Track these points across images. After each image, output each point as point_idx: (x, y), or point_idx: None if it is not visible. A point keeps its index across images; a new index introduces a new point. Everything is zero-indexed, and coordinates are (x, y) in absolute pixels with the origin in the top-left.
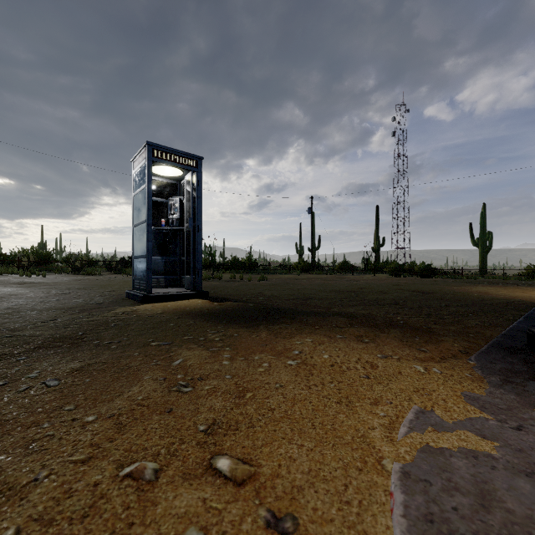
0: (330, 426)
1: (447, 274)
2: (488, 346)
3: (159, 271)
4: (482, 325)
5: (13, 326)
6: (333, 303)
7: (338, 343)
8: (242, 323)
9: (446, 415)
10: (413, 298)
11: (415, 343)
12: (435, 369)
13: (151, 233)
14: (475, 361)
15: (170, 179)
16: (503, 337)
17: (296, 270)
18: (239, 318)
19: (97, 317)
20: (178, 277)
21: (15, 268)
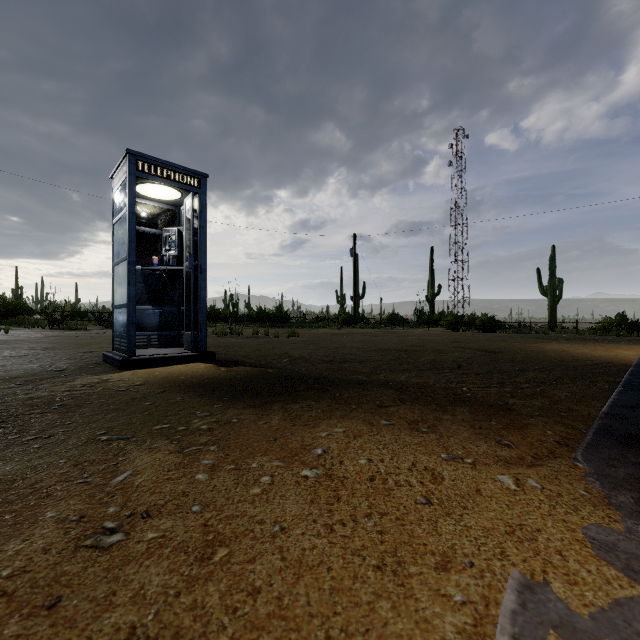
0: (361, 639)
1: (513, 328)
2: (594, 434)
3: (150, 325)
4: (574, 398)
5: None
6: (379, 366)
7: (383, 434)
8: (250, 400)
9: (574, 596)
10: (478, 360)
11: (491, 430)
12: (531, 481)
13: (134, 274)
14: (584, 463)
15: (166, 203)
16: (609, 417)
17: (336, 323)
18: (249, 392)
19: (42, 392)
20: (177, 334)
21: None
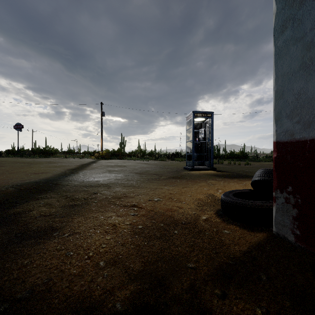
0: None
1: None
2: None
3: (195, 159)
4: None
5: (161, 174)
6: None
7: None
8: (229, 178)
9: None
10: None
11: None
12: None
13: (194, 145)
14: None
15: (200, 121)
16: None
17: None
18: (228, 177)
19: (180, 173)
20: (203, 162)
21: (137, 158)
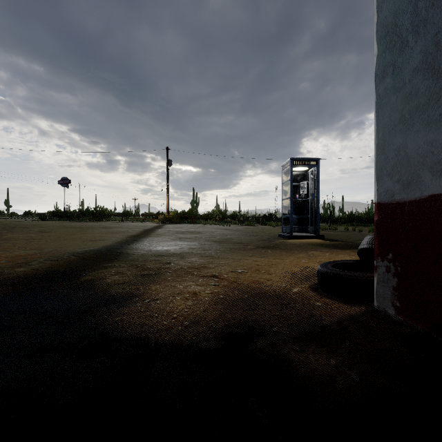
0: None
1: None
2: None
3: (295, 223)
4: None
5: (247, 242)
6: None
7: None
8: (339, 249)
9: None
10: None
11: None
12: None
13: (292, 204)
14: None
15: (301, 171)
16: None
17: None
18: (339, 247)
19: (272, 242)
20: (305, 227)
21: (216, 221)
